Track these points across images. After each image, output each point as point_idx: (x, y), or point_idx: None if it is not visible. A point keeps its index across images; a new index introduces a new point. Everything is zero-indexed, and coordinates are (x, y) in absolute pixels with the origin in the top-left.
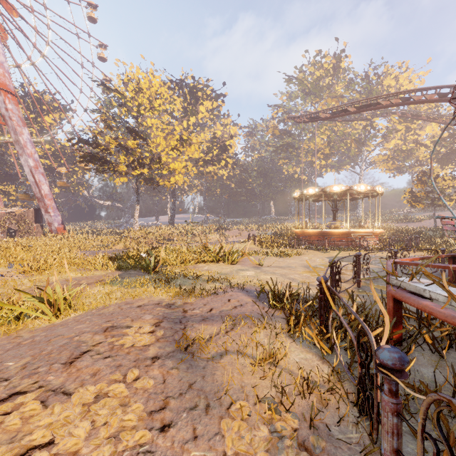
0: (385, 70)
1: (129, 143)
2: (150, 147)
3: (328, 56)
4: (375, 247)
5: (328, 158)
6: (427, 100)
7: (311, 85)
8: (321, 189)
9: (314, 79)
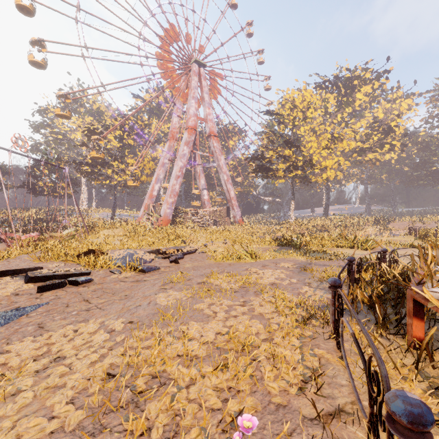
0: None
1: (286, 153)
2: (303, 152)
3: None
4: None
5: None
6: None
7: None
8: None
9: None
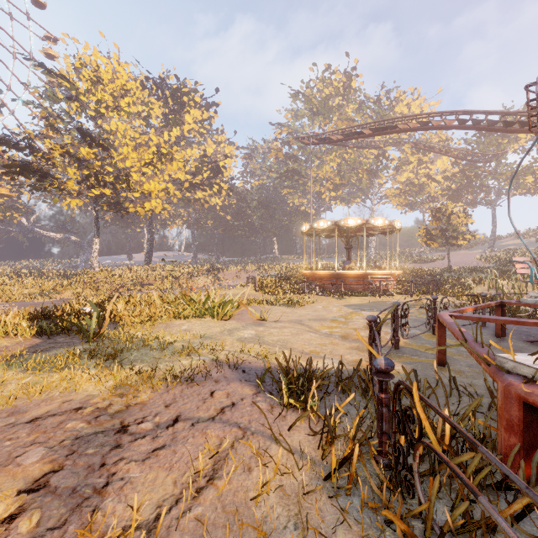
0: (398, 95)
1: (82, 151)
2: (114, 160)
3: (338, 73)
4: (394, 291)
5: (338, 189)
6: (447, 126)
7: (319, 104)
8: (334, 222)
9: (323, 97)
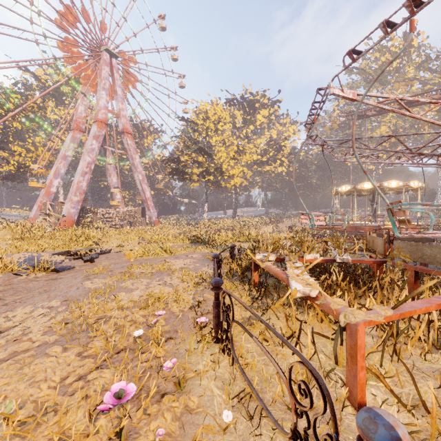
0: None
1: (200, 159)
2: (214, 160)
3: (395, 39)
4: None
5: (396, 146)
6: None
7: (374, 73)
8: (353, 186)
9: (379, 64)
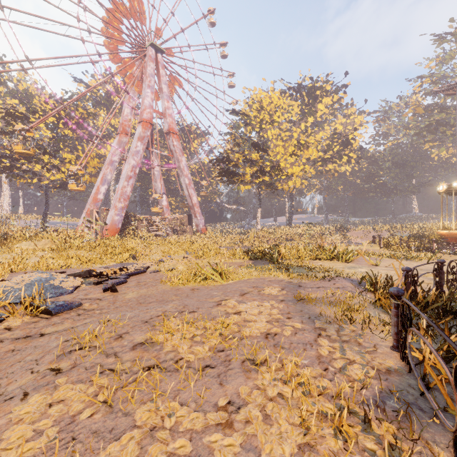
0: None
1: (253, 156)
2: (270, 157)
3: None
4: None
5: None
6: None
7: None
8: None
9: None
